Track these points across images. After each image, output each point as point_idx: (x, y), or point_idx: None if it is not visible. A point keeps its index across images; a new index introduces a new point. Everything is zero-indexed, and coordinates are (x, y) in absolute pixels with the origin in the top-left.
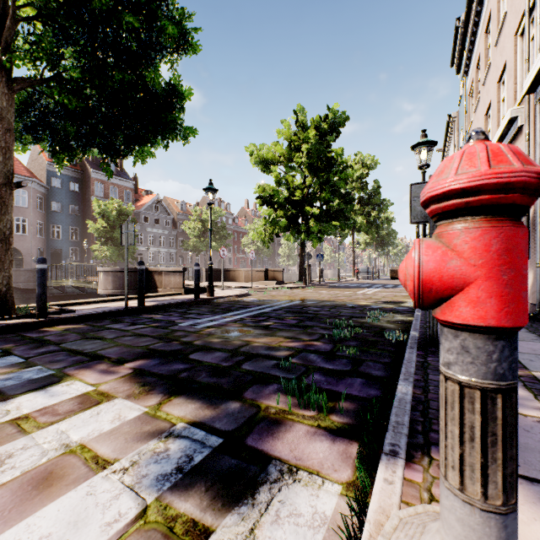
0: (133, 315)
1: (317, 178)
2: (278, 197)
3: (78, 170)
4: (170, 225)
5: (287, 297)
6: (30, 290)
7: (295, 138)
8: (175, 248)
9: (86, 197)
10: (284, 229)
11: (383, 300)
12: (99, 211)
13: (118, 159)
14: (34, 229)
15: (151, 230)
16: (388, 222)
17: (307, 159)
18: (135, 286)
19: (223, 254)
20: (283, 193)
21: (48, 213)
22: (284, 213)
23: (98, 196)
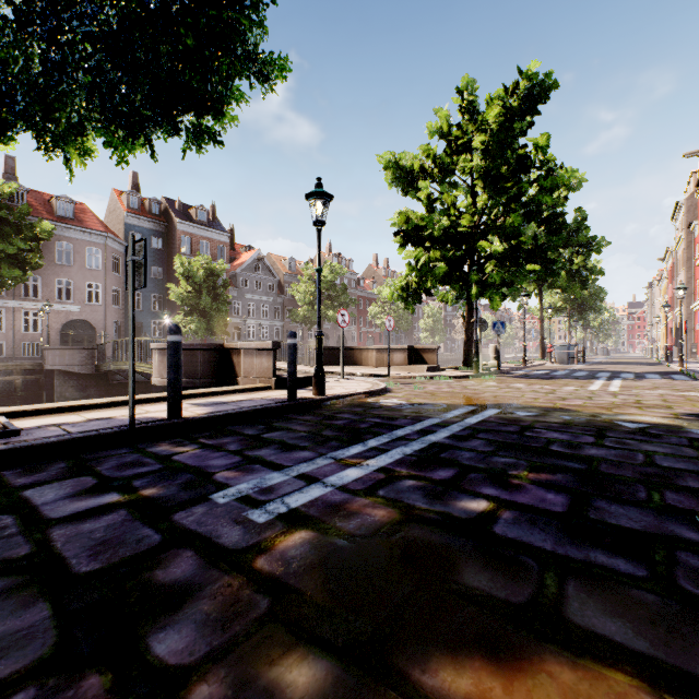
0: (142, 443)
1: (496, 196)
2: (432, 227)
3: (162, 222)
4: (274, 290)
5: (461, 397)
6: (89, 375)
7: (459, 134)
8: (282, 320)
9: (171, 255)
10: (441, 280)
11: (687, 412)
12: (183, 271)
13: (142, 130)
14: (109, 297)
15: (251, 297)
16: (601, 272)
17: (482, 160)
18: (203, 373)
19: (342, 321)
20: (440, 221)
21: None
22: (442, 253)
23: (185, 253)
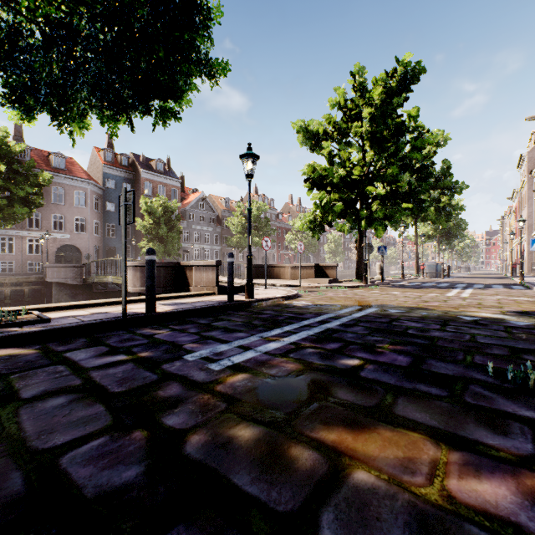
0: (132, 328)
1: (380, 152)
2: (332, 176)
3: (130, 171)
4: (214, 222)
5: (351, 300)
6: (78, 286)
7: (352, 106)
8: (220, 245)
9: (137, 196)
10: (339, 215)
11: (512, 310)
12: (146, 208)
13: (126, 113)
14: (91, 228)
15: (196, 228)
16: (462, 208)
17: (369, 126)
18: (165, 283)
19: (265, 245)
20: (338, 171)
21: (104, 212)
22: (340, 195)
23: (147, 195)
